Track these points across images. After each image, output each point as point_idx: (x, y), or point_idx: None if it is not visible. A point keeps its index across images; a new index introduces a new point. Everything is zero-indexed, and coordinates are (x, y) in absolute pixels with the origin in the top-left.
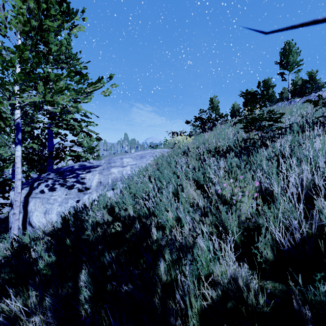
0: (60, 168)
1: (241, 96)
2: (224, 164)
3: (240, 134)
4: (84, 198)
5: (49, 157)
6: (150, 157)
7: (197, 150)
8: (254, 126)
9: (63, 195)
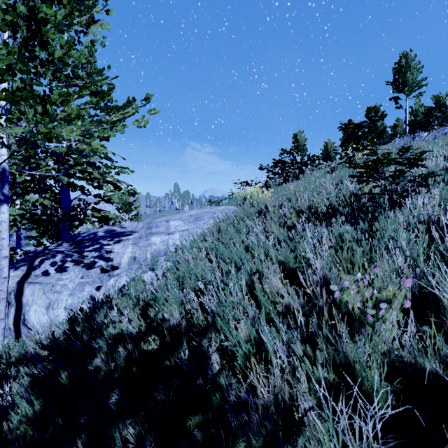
0: (78, 235)
1: (341, 129)
2: (330, 236)
3: (345, 185)
4: (108, 284)
5: (62, 219)
6: (209, 218)
7: (280, 209)
8: (377, 172)
9: (78, 278)
